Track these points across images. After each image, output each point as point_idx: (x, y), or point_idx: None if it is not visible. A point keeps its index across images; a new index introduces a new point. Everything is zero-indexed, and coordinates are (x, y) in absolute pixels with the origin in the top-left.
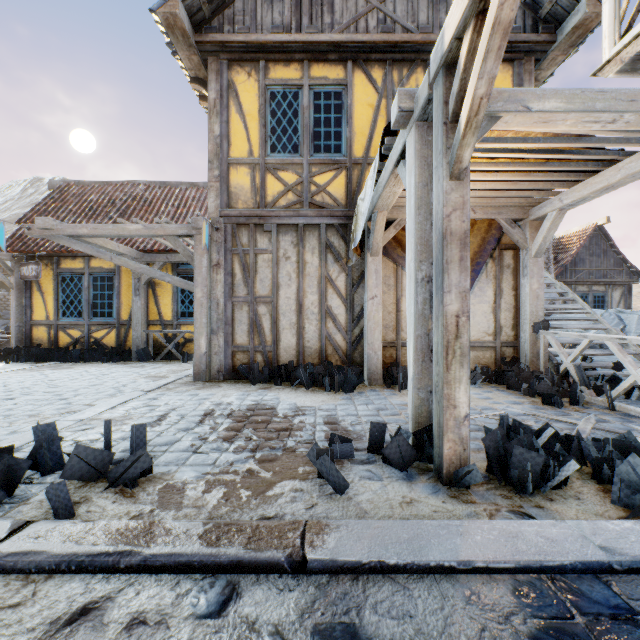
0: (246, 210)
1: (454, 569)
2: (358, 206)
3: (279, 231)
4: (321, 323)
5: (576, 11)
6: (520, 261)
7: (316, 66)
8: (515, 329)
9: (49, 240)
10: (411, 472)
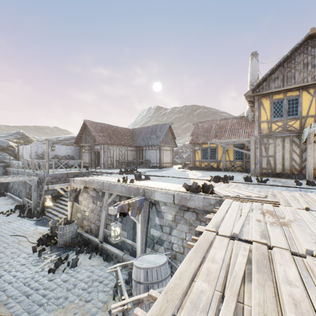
0: (265, 133)
1: None
2: (303, 131)
3: (276, 138)
4: (290, 162)
5: None
6: None
7: (288, 93)
8: None
9: (199, 140)
10: (314, 186)
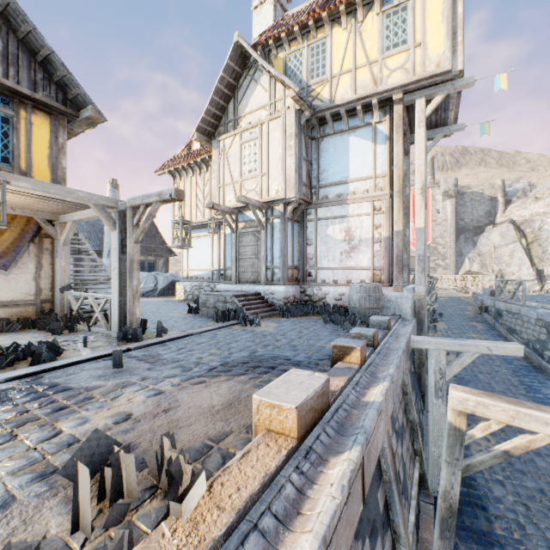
0: None
1: None
2: None
3: None
4: None
5: (88, 109)
6: (55, 247)
7: None
8: (53, 290)
9: None
10: None
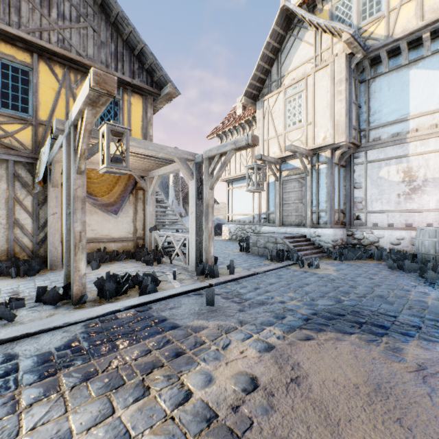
0: None
1: (62, 326)
2: (42, 155)
3: None
4: (9, 230)
5: (167, 87)
6: (146, 197)
7: (4, 45)
8: (144, 230)
9: None
10: (59, 305)
